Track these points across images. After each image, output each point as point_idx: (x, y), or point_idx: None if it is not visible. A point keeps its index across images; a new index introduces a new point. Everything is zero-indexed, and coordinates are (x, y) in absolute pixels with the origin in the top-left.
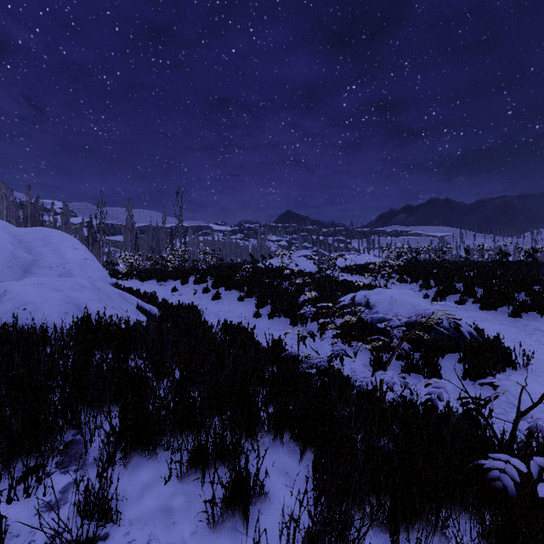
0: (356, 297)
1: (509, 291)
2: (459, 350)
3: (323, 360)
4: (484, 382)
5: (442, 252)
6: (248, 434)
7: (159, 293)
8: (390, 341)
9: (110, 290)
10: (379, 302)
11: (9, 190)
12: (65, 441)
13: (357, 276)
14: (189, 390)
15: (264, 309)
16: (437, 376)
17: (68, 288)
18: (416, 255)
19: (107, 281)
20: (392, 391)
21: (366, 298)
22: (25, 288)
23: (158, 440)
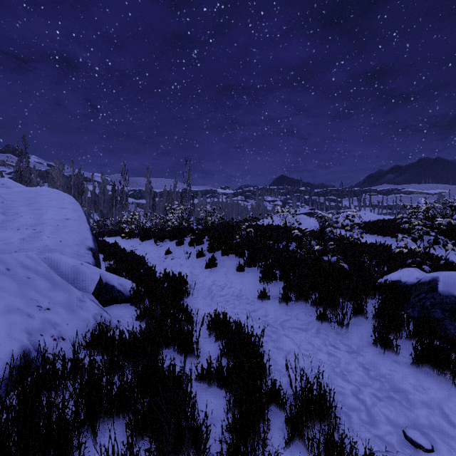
0: (440, 284)
1: None
2: None
3: None
4: None
5: None
6: None
7: (152, 255)
8: None
9: (42, 266)
10: None
11: (62, 165)
12: None
13: (368, 235)
14: None
15: (272, 286)
16: None
17: None
18: (452, 211)
19: (84, 245)
20: None
21: None
22: None
23: None
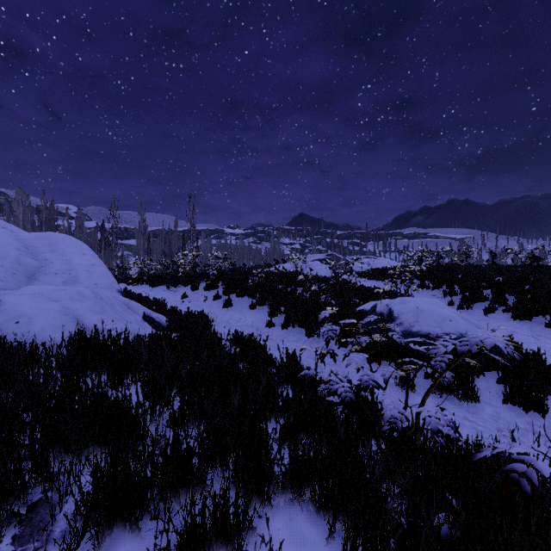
0: (377, 307)
1: (545, 299)
2: (496, 368)
3: (348, 390)
4: (529, 408)
5: (466, 255)
6: (258, 496)
7: (169, 300)
8: (433, 372)
9: (114, 298)
10: (403, 312)
11: (25, 195)
12: (31, 501)
13: (374, 281)
14: (185, 437)
15: (278, 318)
16: (473, 399)
17: (67, 298)
18: (439, 259)
19: (114, 288)
20: (436, 435)
21: (389, 308)
22: (20, 299)
23: (144, 504)
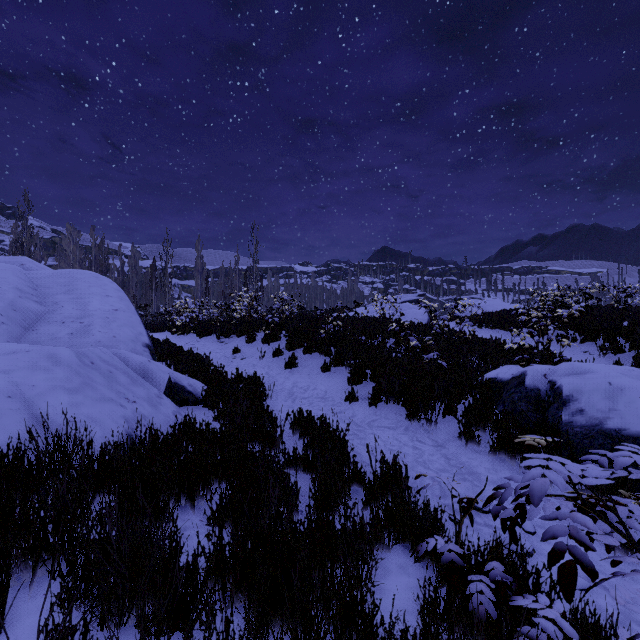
0: (527, 377)
1: None
2: None
3: None
4: None
5: (626, 294)
6: None
7: (217, 355)
8: None
9: (117, 362)
10: (583, 391)
11: (76, 232)
12: None
13: (488, 330)
14: None
15: (362, 387)
16: None
17: (25, 366)
18: (586, 299)
19: (140, 341)
20: None
21: (549, 381)
22: None
23: None
